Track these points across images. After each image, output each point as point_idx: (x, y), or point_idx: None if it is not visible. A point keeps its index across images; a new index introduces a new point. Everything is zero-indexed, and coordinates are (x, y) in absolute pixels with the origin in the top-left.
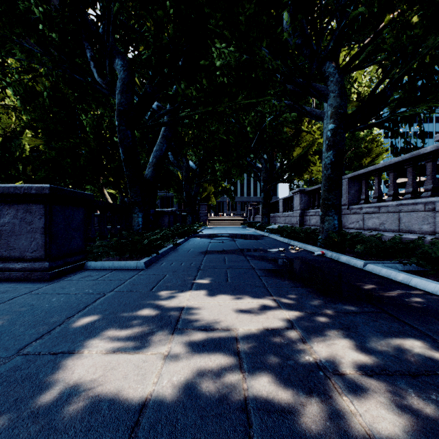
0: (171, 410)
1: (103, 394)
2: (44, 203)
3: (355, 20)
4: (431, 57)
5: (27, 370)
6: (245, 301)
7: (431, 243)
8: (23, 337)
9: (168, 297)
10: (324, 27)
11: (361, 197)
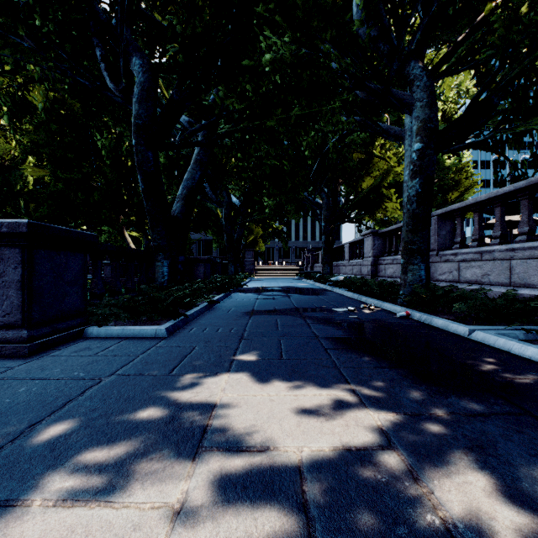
0: None
1: None
2: (21, 246)
3: (451, 4)
4: None
5: None
6: (309, 393)
7: None
8: None
9: (194, 385)
10: (409, 15)
11: (454, 239)
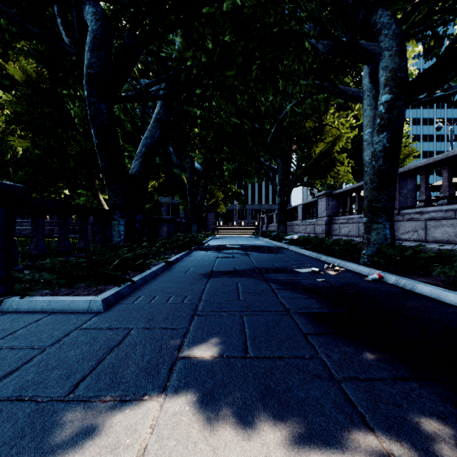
0: None
1: None
2: None
3: None
4: None
5: None
6: None
7: None
8: None
9: (91, 437)
10: None
11: (418, 198)
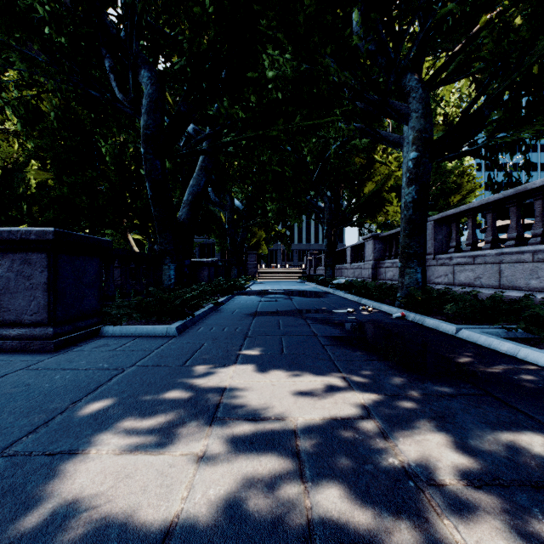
0: (206, 541)
1: (113, 516)
2: (47, 252)
3: (444, 21)
4: (540, 67)
5: (11, 479)
6: (305, 379)
7: (543, 302)
8: (11, 431)
9: (205, 374)
10: (405, 30)
11: (450, 244)
